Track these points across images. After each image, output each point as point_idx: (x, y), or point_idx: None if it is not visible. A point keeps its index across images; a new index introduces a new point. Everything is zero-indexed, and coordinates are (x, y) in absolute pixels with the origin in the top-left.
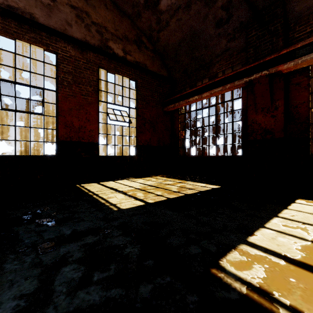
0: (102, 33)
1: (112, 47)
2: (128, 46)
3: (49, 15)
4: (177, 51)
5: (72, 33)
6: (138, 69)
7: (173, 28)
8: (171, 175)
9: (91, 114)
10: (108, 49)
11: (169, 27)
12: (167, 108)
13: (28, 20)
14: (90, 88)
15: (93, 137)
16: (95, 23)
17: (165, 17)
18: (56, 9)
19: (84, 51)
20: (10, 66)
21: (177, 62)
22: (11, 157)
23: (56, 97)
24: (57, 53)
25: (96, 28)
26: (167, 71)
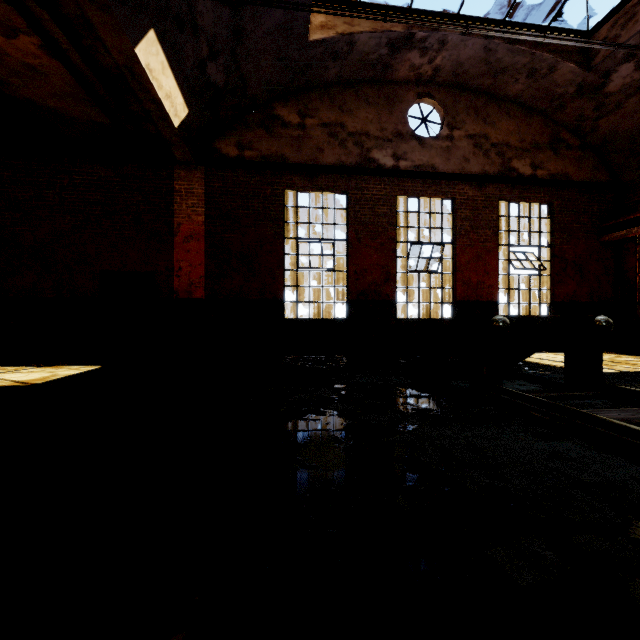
0: (504, 153)
1: (516, 167)
2: (539, 156)
3: (448, 159)
4: (635, 139)
5: (469, 170)
6: (554, 186)
7: (631, 109)
8: (621, 352)
9: (490, 265)
10: (511, 171)
11: (621, 110)
12: (609, 238)
13: (431, 174)
14: (489, 231)
15: (492, 294)
16: (494, 145)
17: (614, 99)
18: (454, 148)
19: (482, 186)
20: (415, 227)
21: (634, 155)
22: (417, 320)
23: (453, 250)
24: (455, 199)
25: (496, 150)
26: (608, 171)
